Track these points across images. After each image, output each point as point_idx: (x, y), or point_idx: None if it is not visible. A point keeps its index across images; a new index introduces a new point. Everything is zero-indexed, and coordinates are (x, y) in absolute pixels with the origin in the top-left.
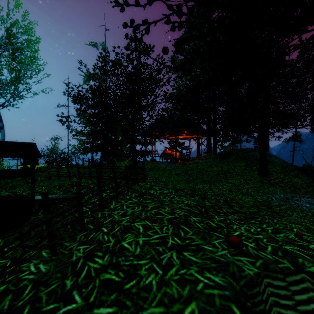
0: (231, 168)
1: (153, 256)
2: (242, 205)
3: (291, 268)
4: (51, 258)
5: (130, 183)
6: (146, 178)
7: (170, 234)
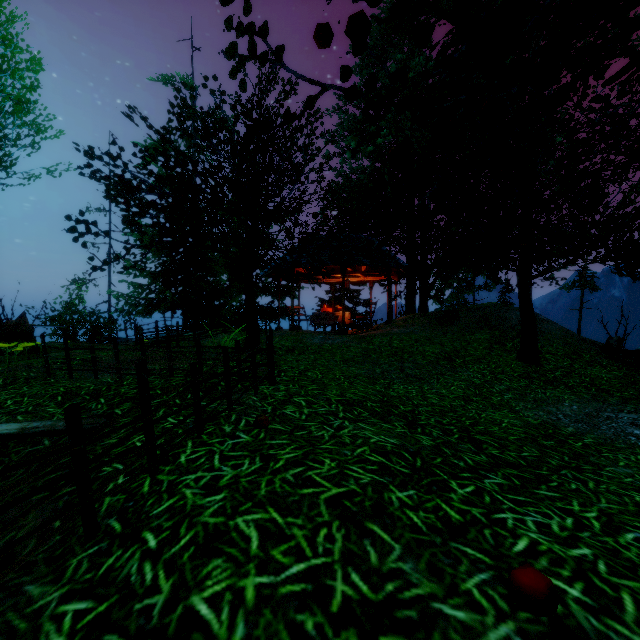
0: (461, 346)
1: None
2: (501, 439)
3: None
4: None
5: (238, 387)
6: (277, 373)
7: (336, 557)
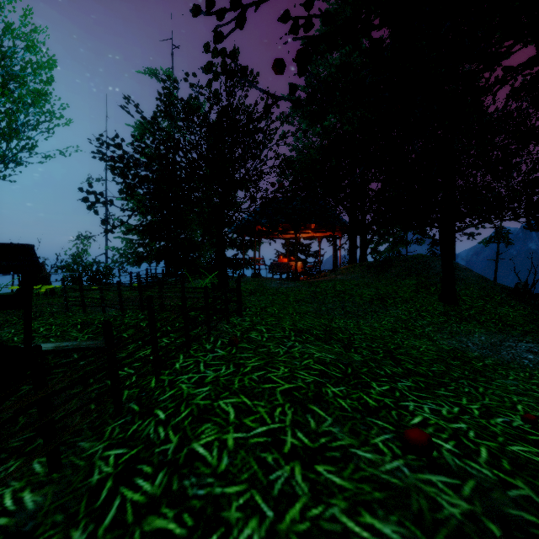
0: (392, 290)
1: (254, 476)
2: (417, 358)
3: (533, 498)
4: (49, 476)
5: (214, 318)
6: (243, 309)
7: (288, 424)
